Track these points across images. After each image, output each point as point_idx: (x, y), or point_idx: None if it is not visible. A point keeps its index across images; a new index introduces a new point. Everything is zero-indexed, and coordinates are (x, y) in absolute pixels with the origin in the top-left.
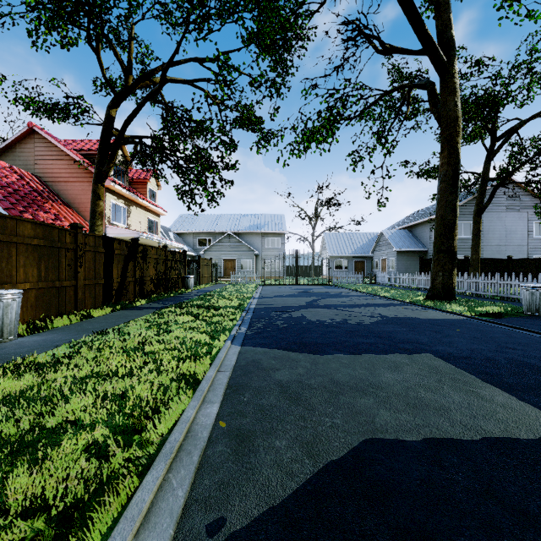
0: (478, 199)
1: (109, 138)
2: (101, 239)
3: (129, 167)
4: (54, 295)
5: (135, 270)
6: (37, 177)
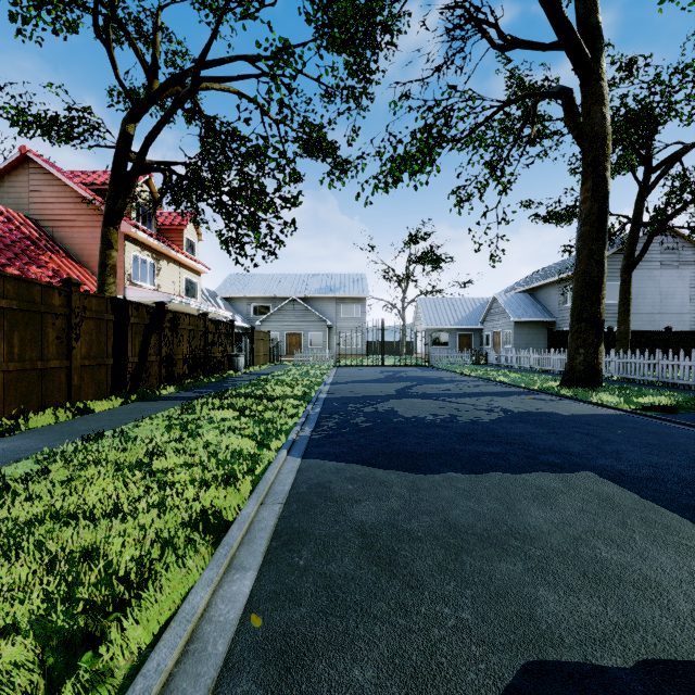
0: (627, 251)
1: (125, 163)
2: (110, 302)
3: (158, 209)
4: (35, 381)
5: (161, 345)
6: (32, 221)
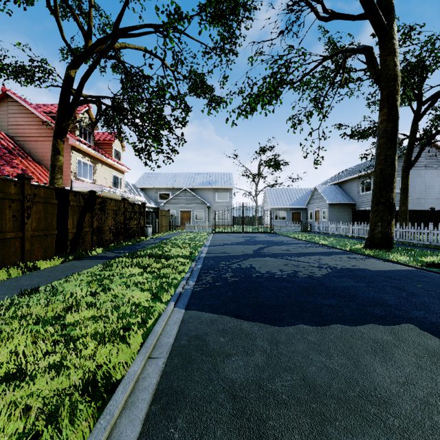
0: (406, 157)
1: (68, 96)
2: (54, 191)
3: (95, 129)
4: None
5: (92, 220)
6: (10, 137)
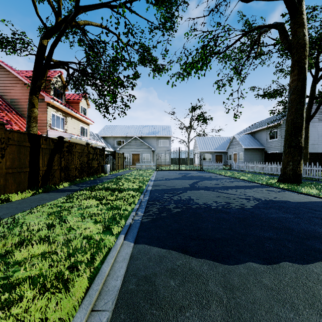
0: (307, 111)
1: (41, 61)
2: (27, 135)
3: (66, 90)
4: None
5: (61, 160)
6: None
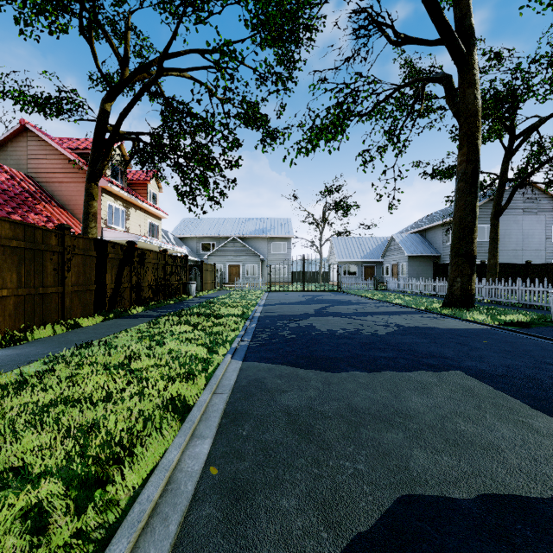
0: (495, 201)
1: (103, 134)
2: (93, 242)
3: (128, 168)
4: (37, 303)
5: (131, 275)
6: (30, 178)
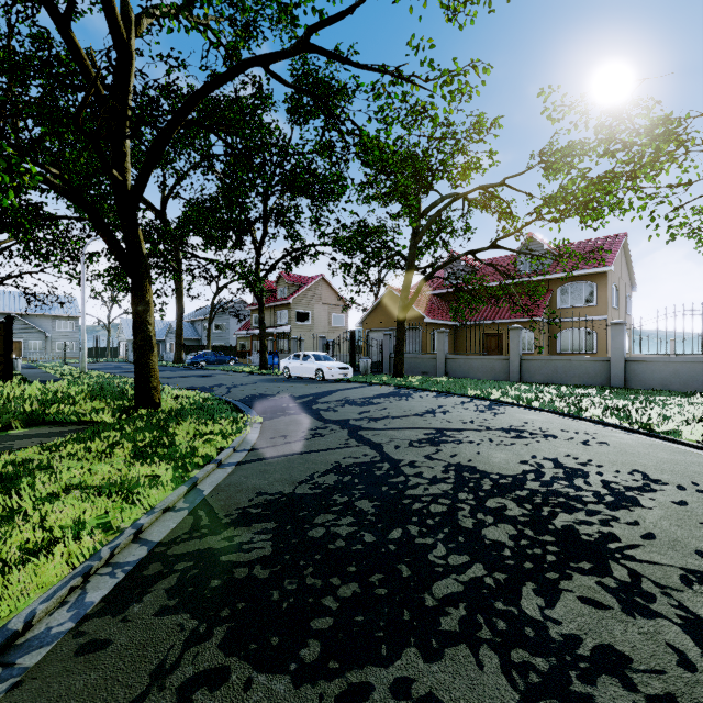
0: (209, 317)
1: None
2: None
3: None
4: None
5: None
6: None
